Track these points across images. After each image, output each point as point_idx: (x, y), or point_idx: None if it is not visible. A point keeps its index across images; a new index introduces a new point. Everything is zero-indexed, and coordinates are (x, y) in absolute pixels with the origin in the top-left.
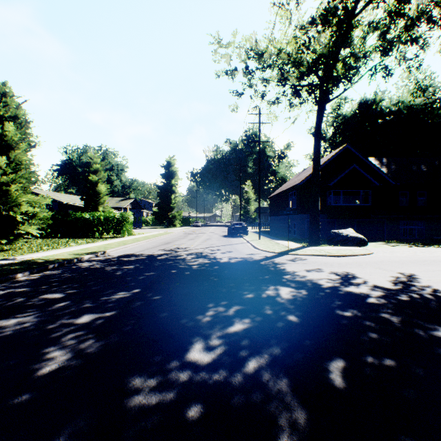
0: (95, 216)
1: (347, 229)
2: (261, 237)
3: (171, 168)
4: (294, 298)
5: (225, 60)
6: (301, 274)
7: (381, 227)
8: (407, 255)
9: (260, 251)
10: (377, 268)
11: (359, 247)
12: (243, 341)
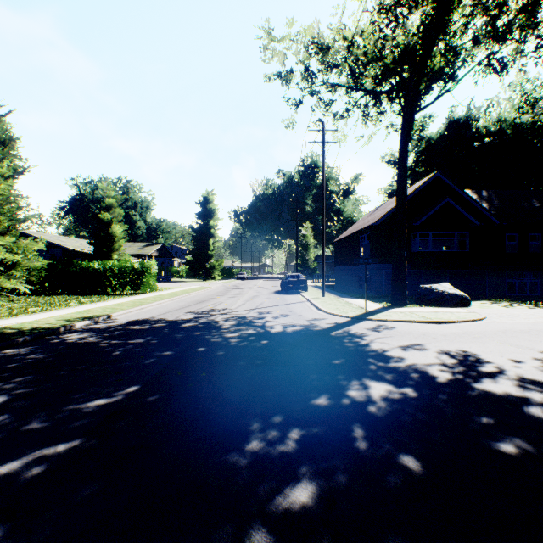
0: (107, 265)
1: (442, 284)
2: (325, 293)
3: (209, 205)
4: (399, 406)
5: (278, 60)
6: (395, 355)
7: (482, 281)
8: (535, 321)
9: (326, 314)
10: (506, 343)
11: (460, 307)
12: (322, 542)
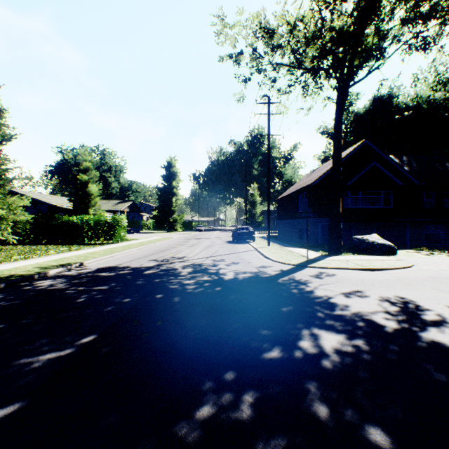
0: (84, 219)
1: (372, 235)
2: (270, 243)
3: (172, 169)
4: (353, 360)
5: (230, 43)
6: (340, 302)
7: (403, 232)
8: None
9: (272, 262)
10: (439, 290)
11: (388, 256)
12: None
